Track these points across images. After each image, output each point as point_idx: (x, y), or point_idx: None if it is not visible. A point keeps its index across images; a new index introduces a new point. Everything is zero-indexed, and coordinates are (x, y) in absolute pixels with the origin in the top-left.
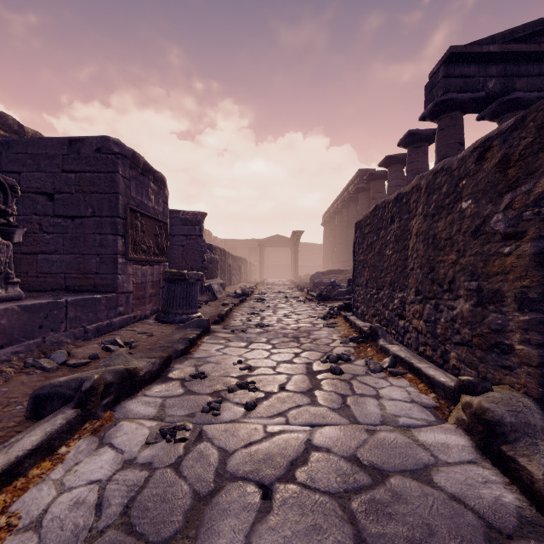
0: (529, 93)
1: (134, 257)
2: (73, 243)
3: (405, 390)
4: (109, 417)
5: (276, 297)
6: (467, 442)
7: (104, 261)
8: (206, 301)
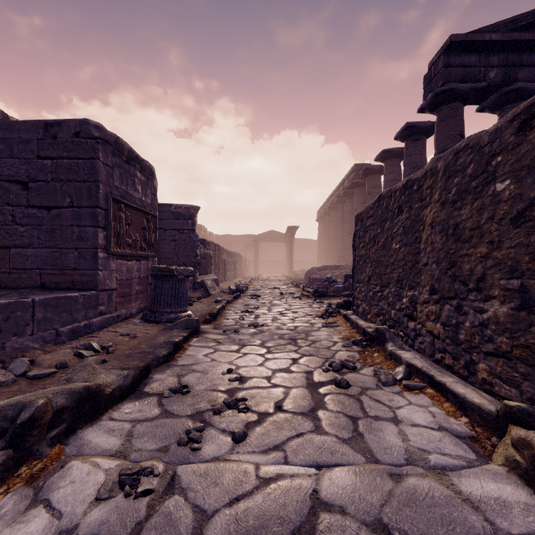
0: (531, 84)
1: (118, 251)
2: (49, 236)
3: (427, 411)
4: (57, 454)
5: (271, 294)
6: (529, 497)
7: (83, 255)
8: (199, 297)
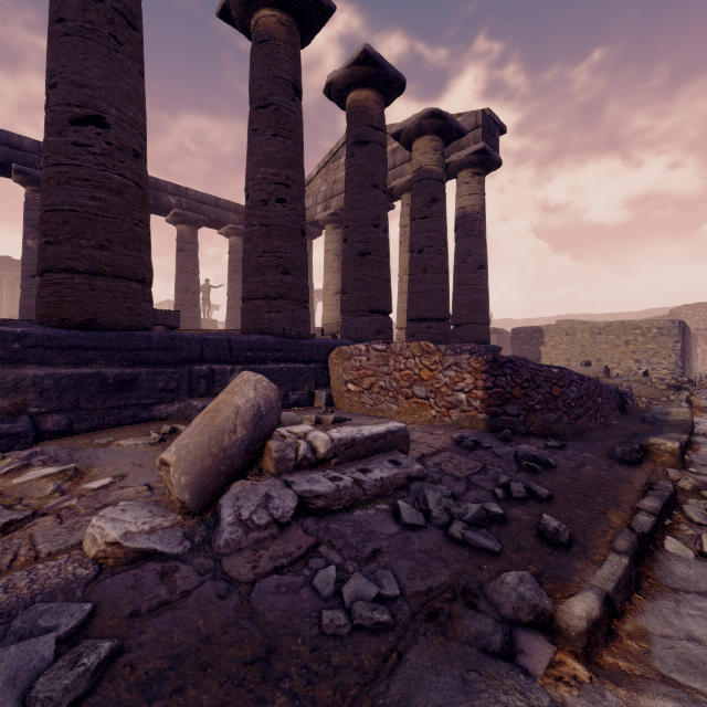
0: None
1: None
2: None
3: None
4: None
5: None
6: None
7: None
8: None
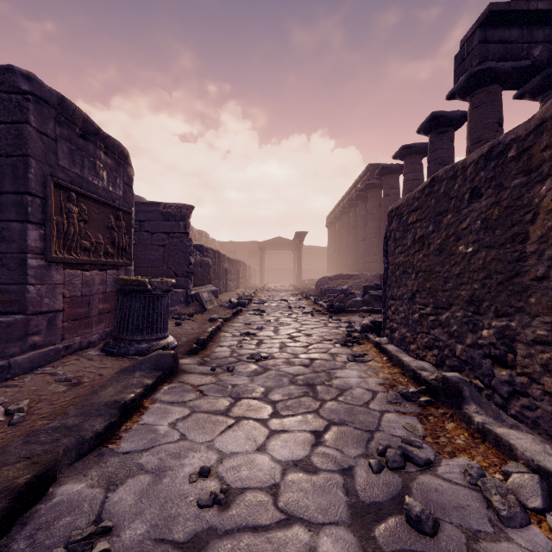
0: None
1: (64, 257)
2: None
3: None
4: None
5: (278, 308)
6: None
7: (5, 263)
8: (191, 314)
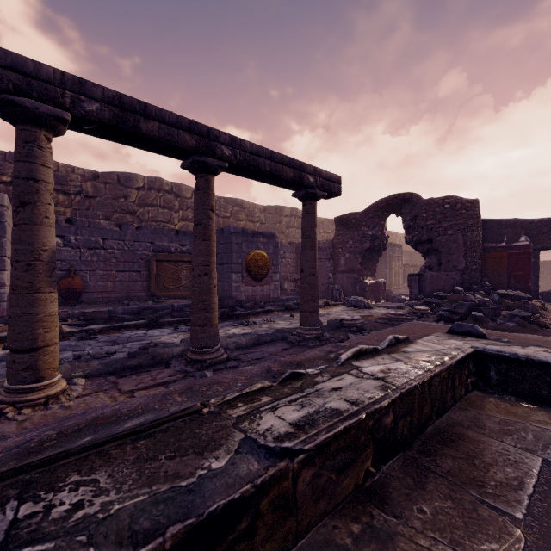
0: None
1: None
2: None
3: None
4: None
5: None
6: None
7: None
8: None
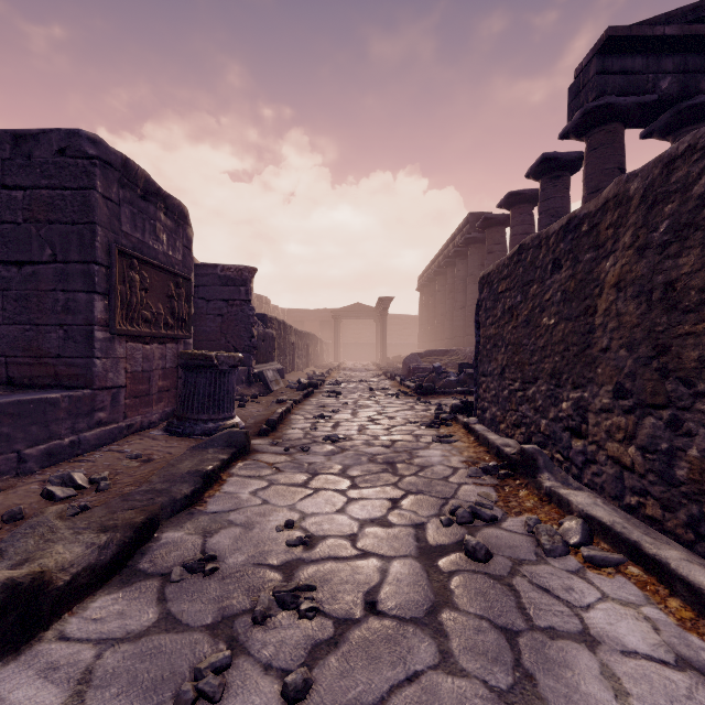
0: None
1: (127, 329)
2: (20, 306)
3: (640, 616)
4: None
5: (357, 389)
6: None
7: (71, 336)
8: (255, 396)
